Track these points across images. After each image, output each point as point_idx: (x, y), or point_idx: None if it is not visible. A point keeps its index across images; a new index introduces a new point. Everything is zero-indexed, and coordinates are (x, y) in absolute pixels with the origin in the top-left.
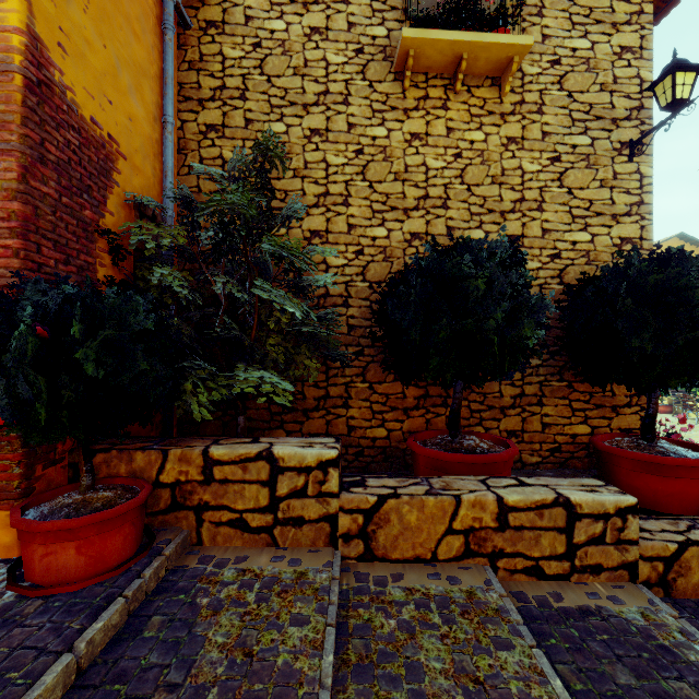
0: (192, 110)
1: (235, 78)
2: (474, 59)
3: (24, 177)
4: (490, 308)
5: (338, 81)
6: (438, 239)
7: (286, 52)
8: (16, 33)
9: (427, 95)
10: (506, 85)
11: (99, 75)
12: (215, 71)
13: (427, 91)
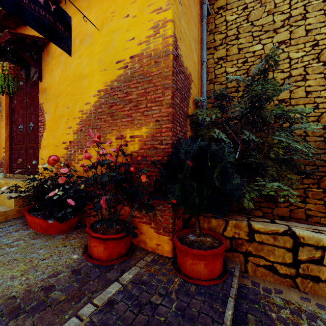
0: (211, 53)
1: (232, 30)
2: None
3: (173, 97)
4: None
5: (298, 7)
6: None
7: (262, 5)
8: (170, 37)
9: None
10: None
11: (187, 47)
12: (222, 30)
13: None
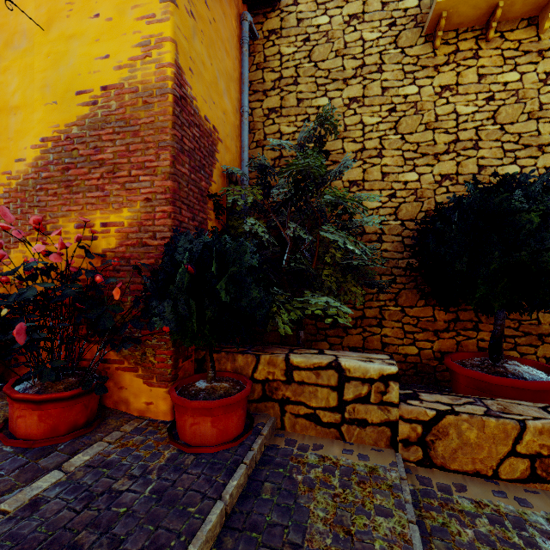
0: (259, 100)
1: (289, 69)
2: (510, 5)
3: (173, 163)
4: (546, 240)
5: (372, 54)
6: (469, 178)
7: (329, 40)
8: (169, 66)
9: (457, 49)
10: (545, 22)
11: (209, 86)
12: (275, 67)
13: (457, 45)
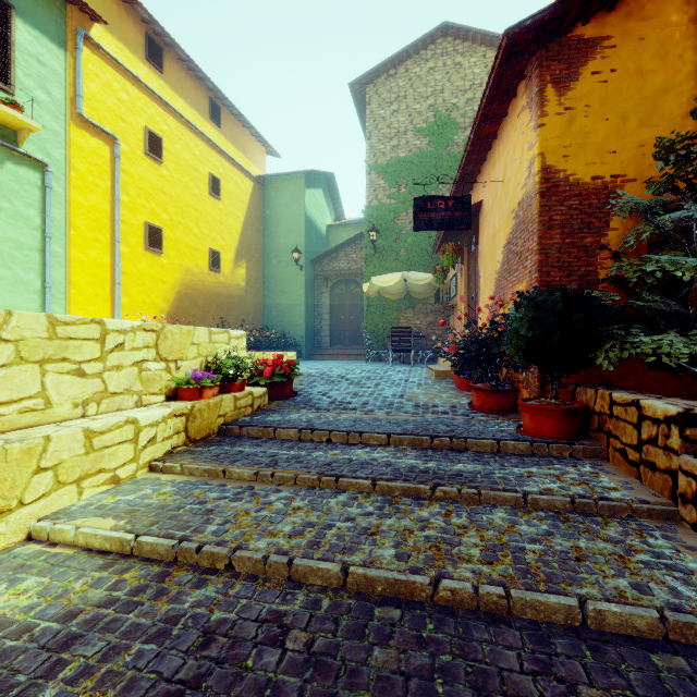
0: None
1: None
2: None
3: (540, 242)
4: None
5: None
6: None
7: None
8: (537, 175)
9: None
10: None
11: (601, 144)
12: None
13: None
